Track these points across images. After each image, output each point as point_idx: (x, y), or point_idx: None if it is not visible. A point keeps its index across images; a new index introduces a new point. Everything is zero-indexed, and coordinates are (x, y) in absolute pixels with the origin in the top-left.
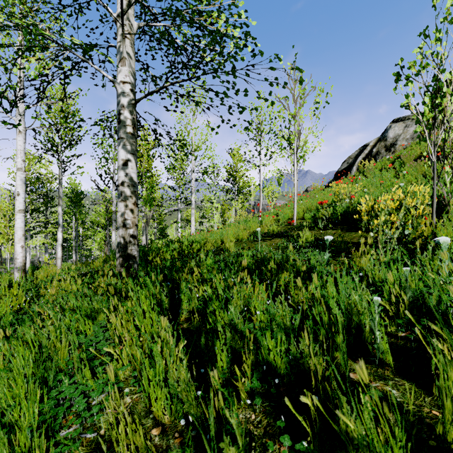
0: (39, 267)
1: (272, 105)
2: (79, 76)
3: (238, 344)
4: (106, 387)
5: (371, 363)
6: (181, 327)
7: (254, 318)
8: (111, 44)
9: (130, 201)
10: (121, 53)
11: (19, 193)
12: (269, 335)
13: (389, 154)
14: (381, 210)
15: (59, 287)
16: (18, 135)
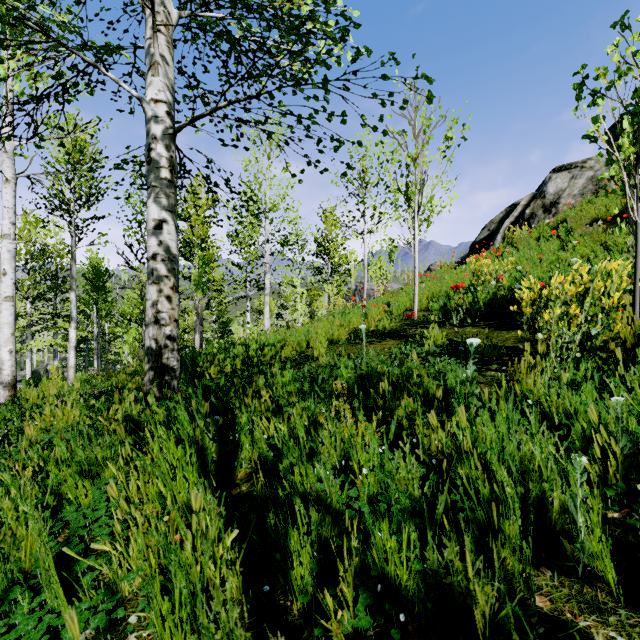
0: (39, 381)
1: (382, 142)
2: (91, 93)
3: (332, 530)
4: (92, 619)
5: (568, 574)
6: (238, 491)
7: (358, 481)
8: (139, 45)
9: (166, 283)
10: (152, 56)
11: (6, 272)
12: (386, 526)
13: (549, 217)
14: (555, 298)
15: (55, 416)
16: (4, 185)
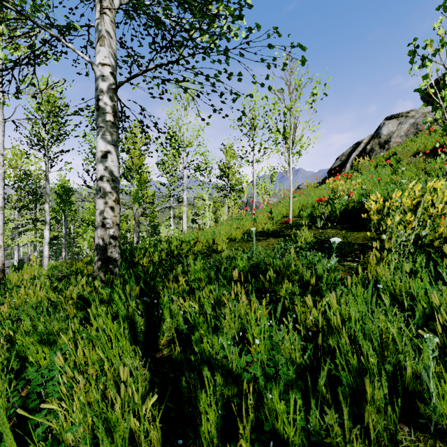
0: (21, 267)
1: (266, 97)
2: (56, 60)
3: (232, 390)
4: None
5: (422, 430)
6: (160, 355)
7: (252, 349)
8: (91, 25)
9: (110, 197)
10: (99, 31)
11: None
12: (277, 393)
13: (383, 151)
14: (395, 208)
15: (28, 295)
16: None
